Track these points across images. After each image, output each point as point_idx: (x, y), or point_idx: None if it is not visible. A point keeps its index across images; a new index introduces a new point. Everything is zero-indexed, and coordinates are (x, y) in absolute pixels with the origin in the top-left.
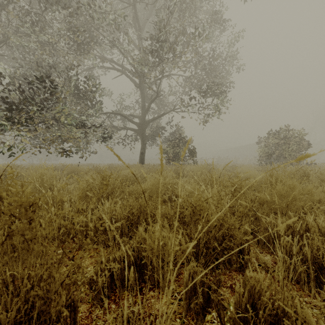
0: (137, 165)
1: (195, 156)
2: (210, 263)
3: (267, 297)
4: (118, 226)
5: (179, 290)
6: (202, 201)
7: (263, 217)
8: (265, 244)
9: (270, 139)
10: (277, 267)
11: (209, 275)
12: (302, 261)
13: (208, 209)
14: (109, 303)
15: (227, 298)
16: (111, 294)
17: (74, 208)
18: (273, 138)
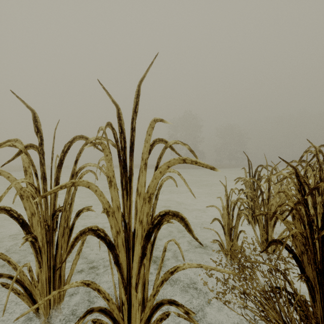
0: None
1: None
2: None
3: None
4: None
5: None
6: None
7: None
8: None
9: None
10: None
11: None
12: None
13: None
14: None
15: None
16: None
17: None
18: None
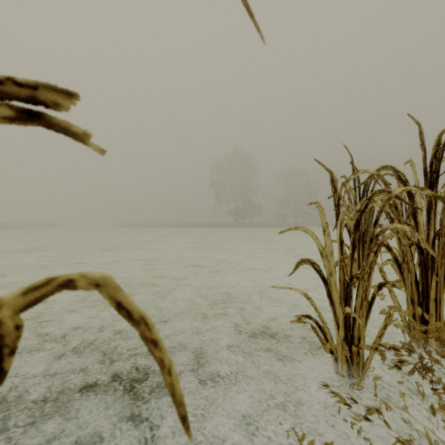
0: None
1: None
2: None
3: None
4: None
5: None
6: None
7: None
8: None
9: None
10: None
11: None
12: None
13: None
14: None
15: None
16: None
17: None
18: None
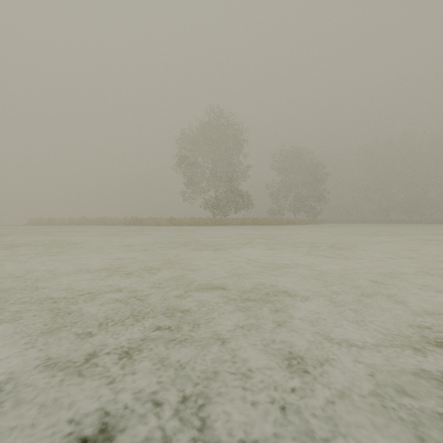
0: None
1: None
2: None
3: None
4: None
5: None
6: None
7: None
8: None
9: None
10: None
11: None
12: None
13: None
14: None
15: None
16: None
17: None
18: None
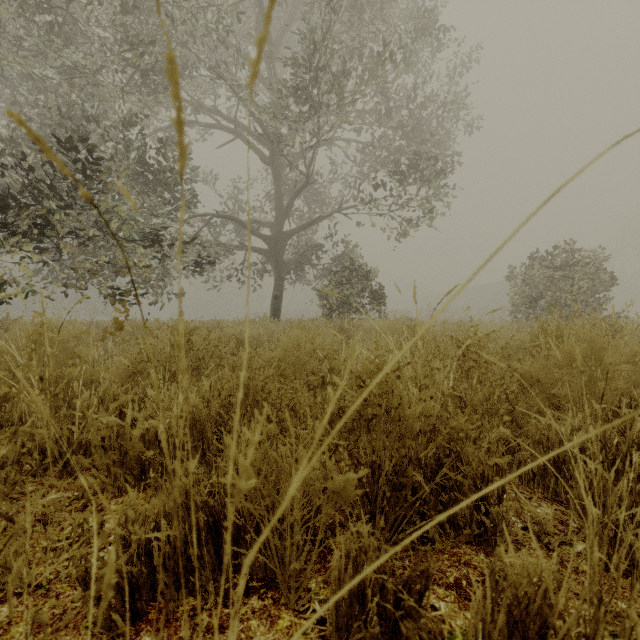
0: (264, 319)
1: (383, 304)
2: (407, 524)
3: (569, 635)
4: (195, 436)
5: (324, 595)
6: (386, 374)
7: (531, 415)
8: (536, 479)
9: (535, 270)
10: (569, 535)
11: (403, 555)
12: (633, 520)
13: (402, 392)
14: (140, 631)
15: (447, 639)
16: (150, 606)
17: (97, 398)
18: (540, 268)
